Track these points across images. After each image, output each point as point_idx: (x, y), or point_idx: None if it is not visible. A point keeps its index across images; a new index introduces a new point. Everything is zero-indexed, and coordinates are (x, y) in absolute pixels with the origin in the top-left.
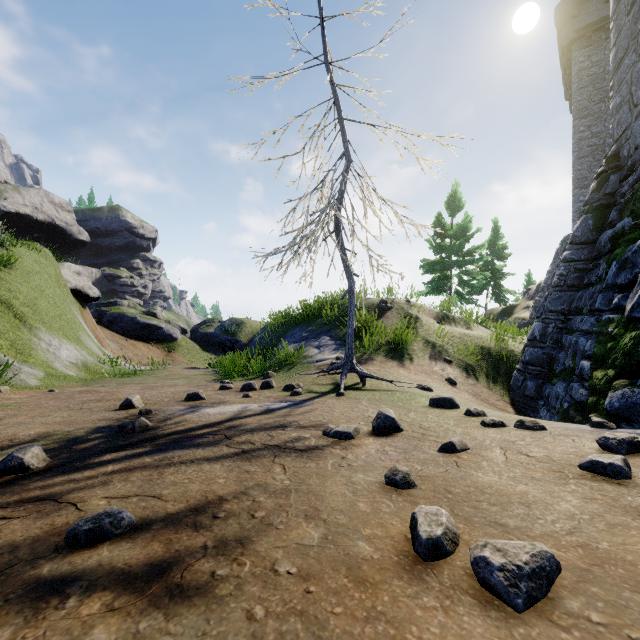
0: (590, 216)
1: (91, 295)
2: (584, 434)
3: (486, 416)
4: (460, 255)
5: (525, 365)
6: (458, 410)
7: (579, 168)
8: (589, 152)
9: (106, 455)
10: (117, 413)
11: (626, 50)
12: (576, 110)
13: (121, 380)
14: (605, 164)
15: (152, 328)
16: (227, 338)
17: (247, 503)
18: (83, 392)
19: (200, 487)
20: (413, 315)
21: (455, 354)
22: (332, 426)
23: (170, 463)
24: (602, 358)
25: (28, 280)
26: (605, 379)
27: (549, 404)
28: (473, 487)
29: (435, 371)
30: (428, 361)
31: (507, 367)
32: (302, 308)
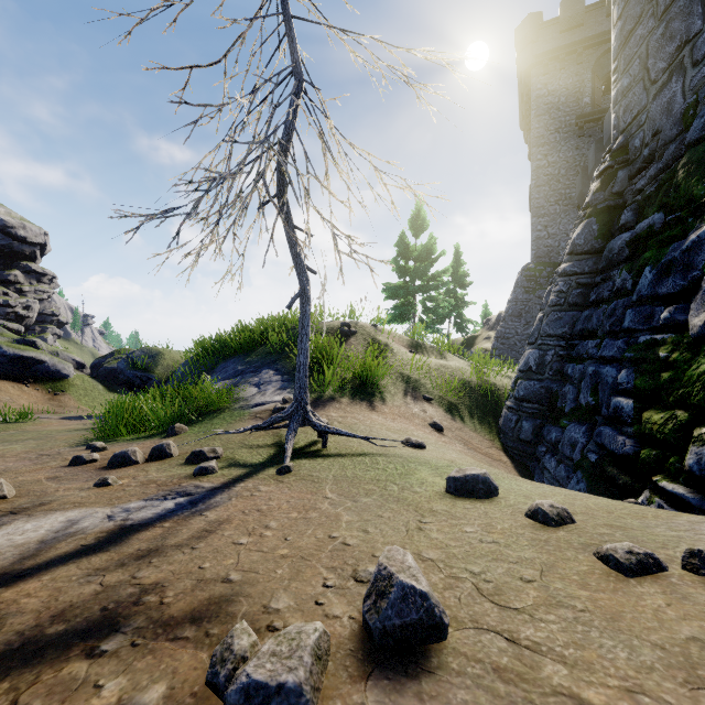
0: (594, 220)
1: None
2: None
3: (574, 521)
4: (425, 279)
5: (519, 402)
6: (503, 500)
7: (537, 197)
8: (546, 181)
9: None
10: None
11: (639, 18)
12: (534, 137)
13: None
14: (610, 159)
15: (28, 362)
16: (136, 374)
17: None
18: None
19: None
20: (382, 342)
21: (434, 390)
22: (242, 643)
23: None
24: (652, 394)
25: None
26: (673, 425)
27: (554, 451)
28: None
29: (415, 413)
30: (405, 400)
31: (492, 404)
32: (239, 333)
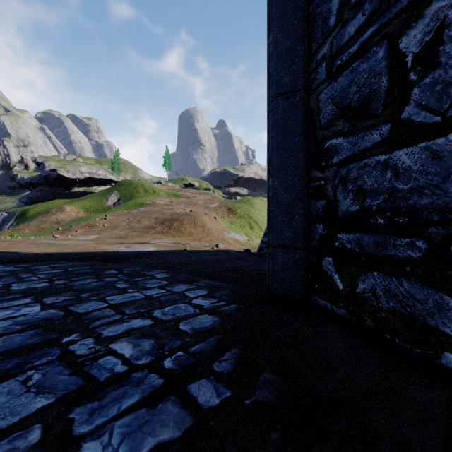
0: None
1: None
2: None
3: None
4: None
5: None
6: None
7: None
8: None
9: None
10: None
11: None
12: None
13: None
14: None
15: None
16: None
17: None
18: None
19: None
20: None
21: None
22: None
23: None
24: None
25: (260, 213)
26: None
27: None
28: None
29: None
30: None
31: None
32: None
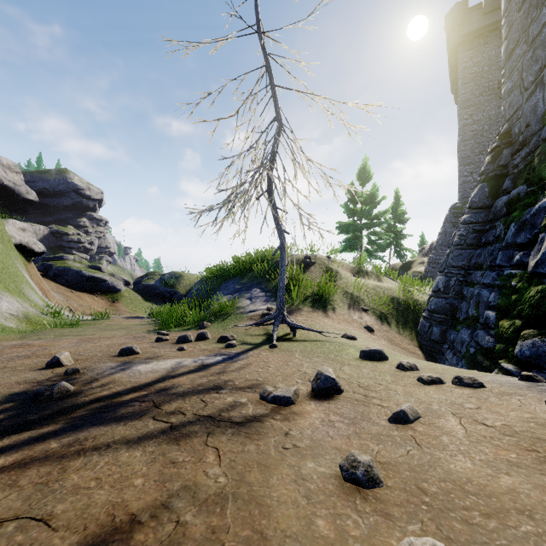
0: (486, 184)
1: (36, 250)
2: (524, 392)
3: (418, 369)
4: (369, 218)
5: (431, 313)
6: (388, 362)
7: (463, 149)
8: (471, 136)
9: (4, 439)
10: (41, 373)
11: (517, 42)
12: (461, 101)
13: (60, 331)
14: (498, 140)
15: (97, 281)
16: (166, 290)
17: (168, 528)
18: (15, 346)
19: (108, 496)
20: (333, 269)
21: (370, 304)
22: (270, 389)
23: (80, 450)
24: (506, 309)
25: None
26: (512, 328)
27: (453, 348)
28: (449, 482)
29: (355, 319)
30: (348, 310)
31: (414, 314)
32: (235, 263)
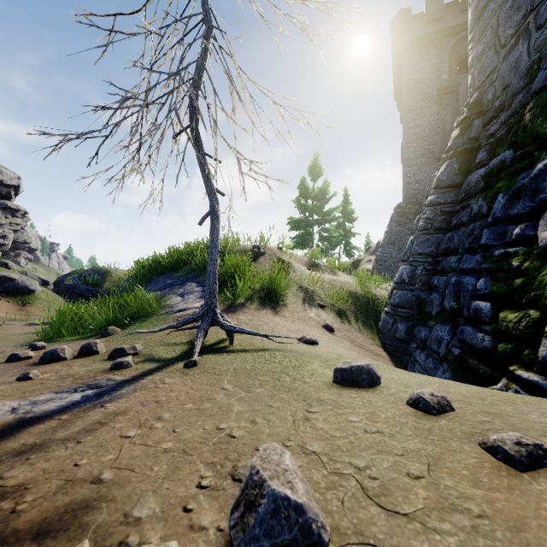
0: (455, 160)
1: None
2: None
3: (453, 408)
4: (321, 214)
5: (394, 308)
6: (385, 389)
7: (407, 151)
8: (414, 139)
9: None
10: None
11: None
12: (405, 105)
13: None
14: (467, 111)
15: (1, 279)
16: (87, 288)
17: None
18: None
19: None
20: (285, 261)
21: (327, 299)
22: None
23: None
24: (507, 297)
25: None
26: (526, 322)
27: (423, 347)
28: None
29: (311, 317)
30: (303, 307)
31: (373, 310)
32: (171, 254)
